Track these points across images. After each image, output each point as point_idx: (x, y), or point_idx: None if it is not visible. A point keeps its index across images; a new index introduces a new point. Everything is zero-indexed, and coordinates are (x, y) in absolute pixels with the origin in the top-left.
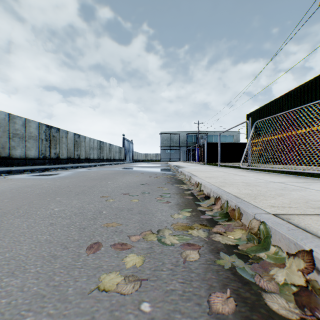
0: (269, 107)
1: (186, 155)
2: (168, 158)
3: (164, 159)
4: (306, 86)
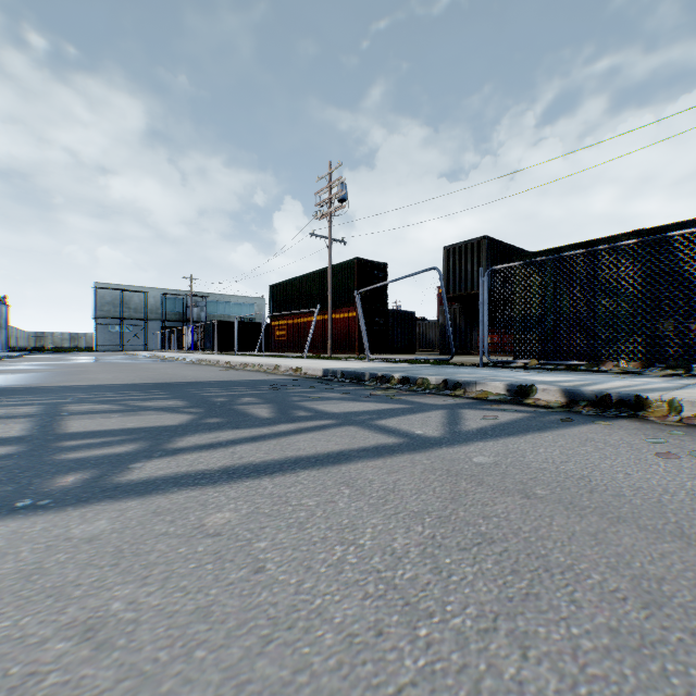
0: (293, 284)
1: (163, 339)
2: (118, 345)
3: (107, 347)
4: (321, 274)
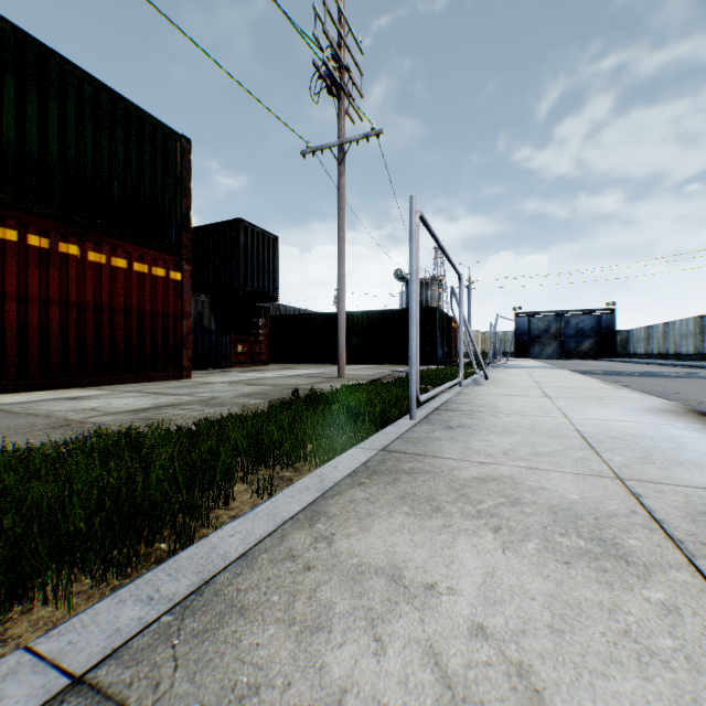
0: None
1: None
2: None
3: None
4: None
